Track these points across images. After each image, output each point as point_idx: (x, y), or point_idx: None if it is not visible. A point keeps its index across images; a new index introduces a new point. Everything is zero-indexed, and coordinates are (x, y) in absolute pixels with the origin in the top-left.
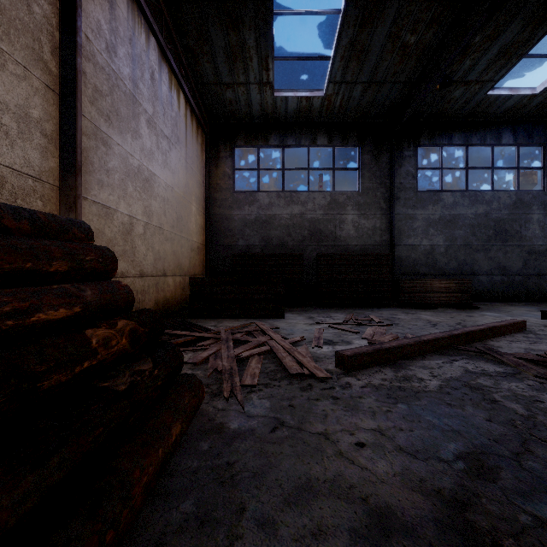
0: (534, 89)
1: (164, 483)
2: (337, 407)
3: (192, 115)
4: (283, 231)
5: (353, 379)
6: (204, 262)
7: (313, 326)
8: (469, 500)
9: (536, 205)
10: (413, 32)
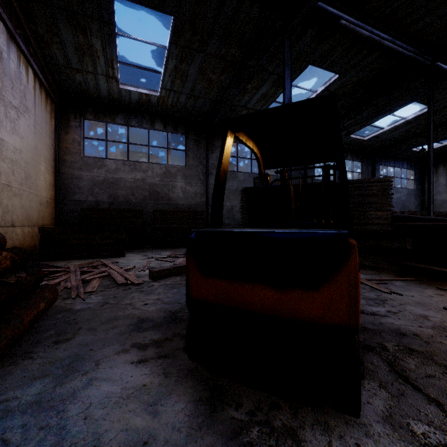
0: None
1: (36, 329)
2: (141, 294)
3: (41, 87)
4: (128, 191)
5: (156, 283)
6: (53, 214)
7: (145, 260)
8: (181, 311)
9: None
10: (213, 73)
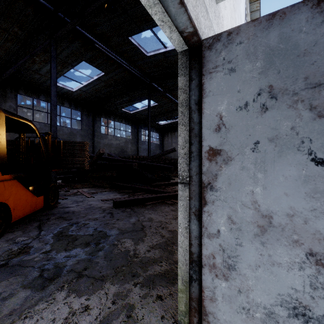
0: (73, 89)
1: None
2: None
3: None
4: None
5: None
6: None
7: None
8: None
9: (78, 135)
10: None
